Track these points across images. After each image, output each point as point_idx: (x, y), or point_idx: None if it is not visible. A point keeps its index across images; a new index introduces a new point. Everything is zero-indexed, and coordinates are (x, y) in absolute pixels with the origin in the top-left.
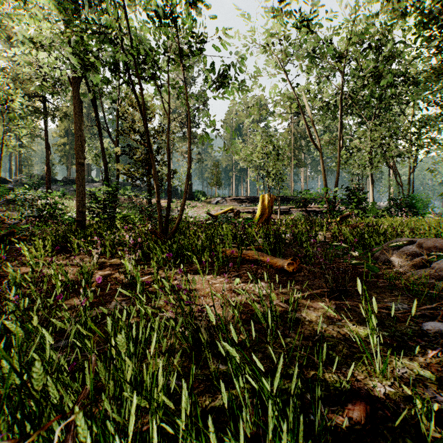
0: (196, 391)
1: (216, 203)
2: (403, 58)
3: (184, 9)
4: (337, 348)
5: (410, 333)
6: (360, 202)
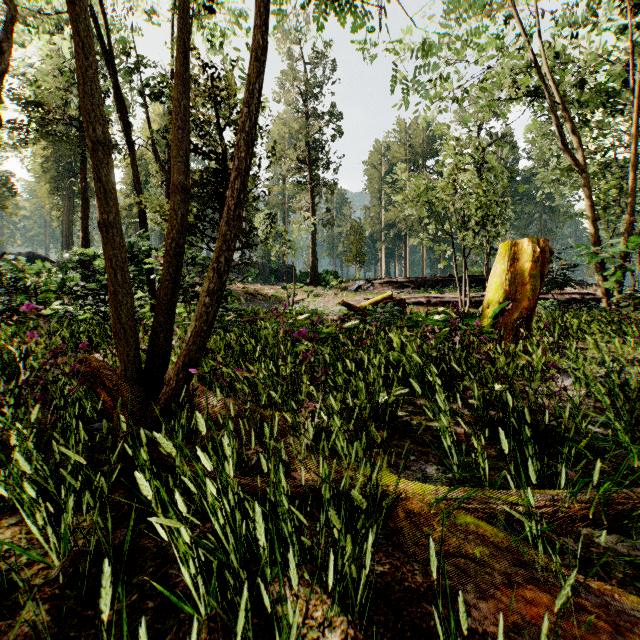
0: None
1: (356, 289)
2: None
3: None
4: None
5: None
6: None
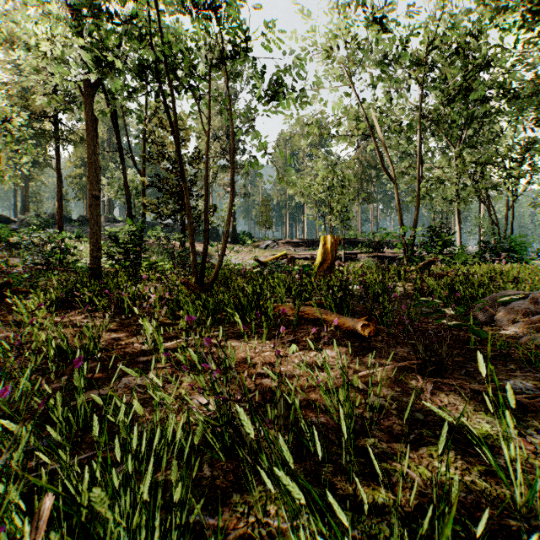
0: (233, 535)
1: (265, 247)
2: (500, 65)
3: None
4: (446, 456)
5: None
6: (446, 245)
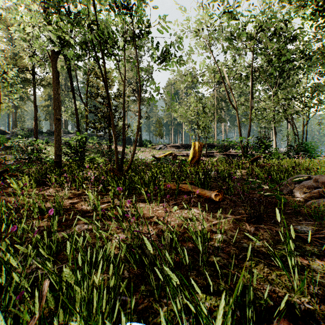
0: (141, 306)
1: (159, 148)
2: (299, 40)
3: (135, 0)
4: (258, 266)
5: (317, 252)
6: (267, 148)
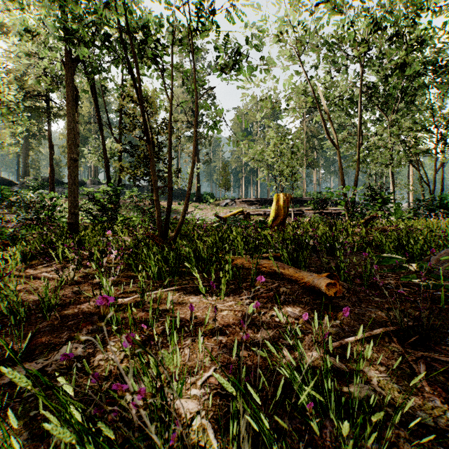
0: None
1: (225, 205)
2: (433, 43)
3: None
4: None
5: None
6: (385, 203)
